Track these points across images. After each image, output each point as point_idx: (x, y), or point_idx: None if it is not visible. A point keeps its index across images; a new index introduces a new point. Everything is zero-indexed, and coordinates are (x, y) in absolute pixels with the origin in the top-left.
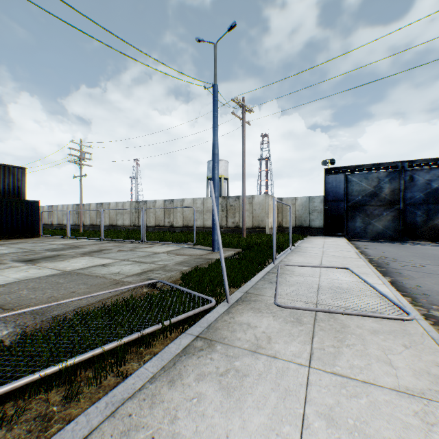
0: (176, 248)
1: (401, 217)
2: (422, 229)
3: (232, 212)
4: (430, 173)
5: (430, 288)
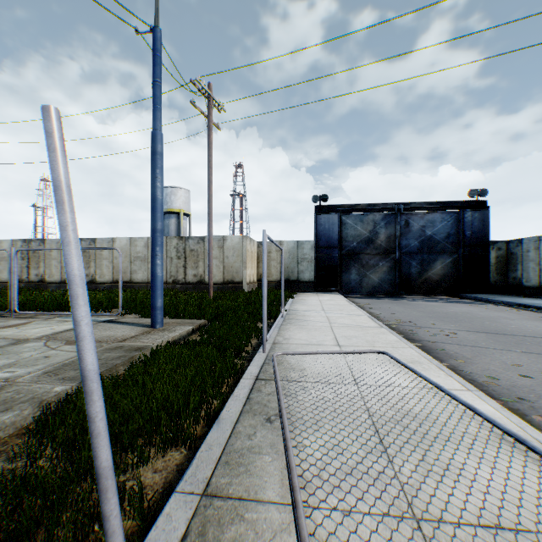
0: None
1: (397, 268)
2: (417, 282)
3: (193, 261)
4: (425, 219)
5: (511, 380)
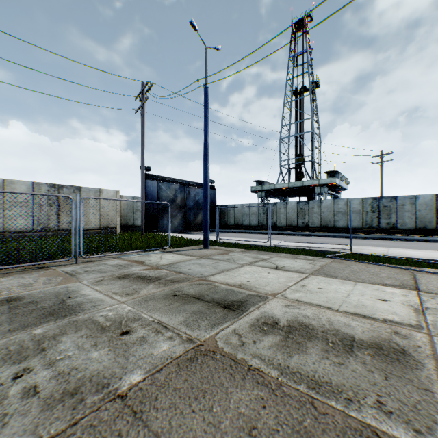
0: (171, 254)
1: (185, 217)
2: (193, 224)
3: (69, 208)
4: (195, 191)
5: None
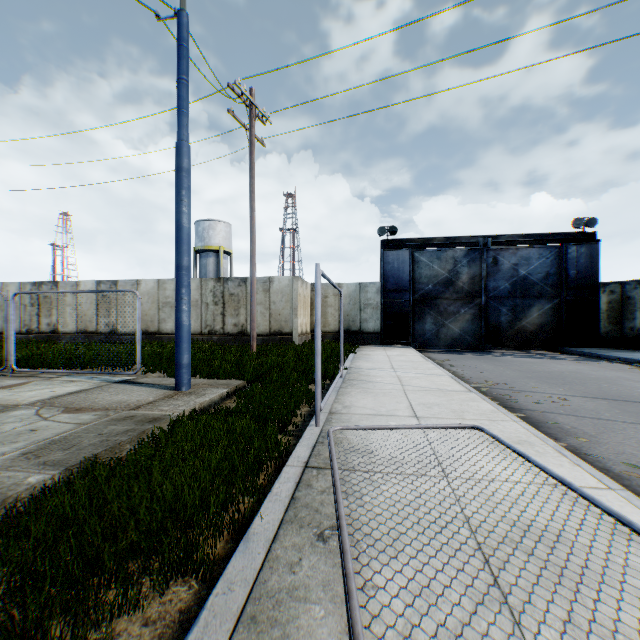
0: (87, 386)
1: (483, 316)
2: (508, 333)
3: (233, 307)
4: (517, 255)
5: None
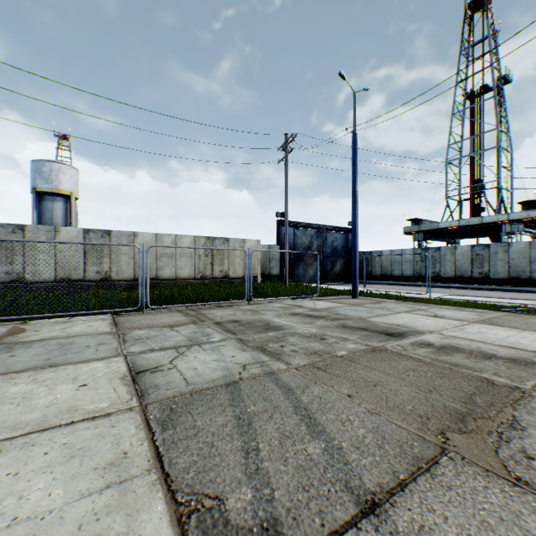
0: (322, 301)
1: (322, 266)
2: (330, 274)
3: (219, 258)
4: (333, 236)
5: None
